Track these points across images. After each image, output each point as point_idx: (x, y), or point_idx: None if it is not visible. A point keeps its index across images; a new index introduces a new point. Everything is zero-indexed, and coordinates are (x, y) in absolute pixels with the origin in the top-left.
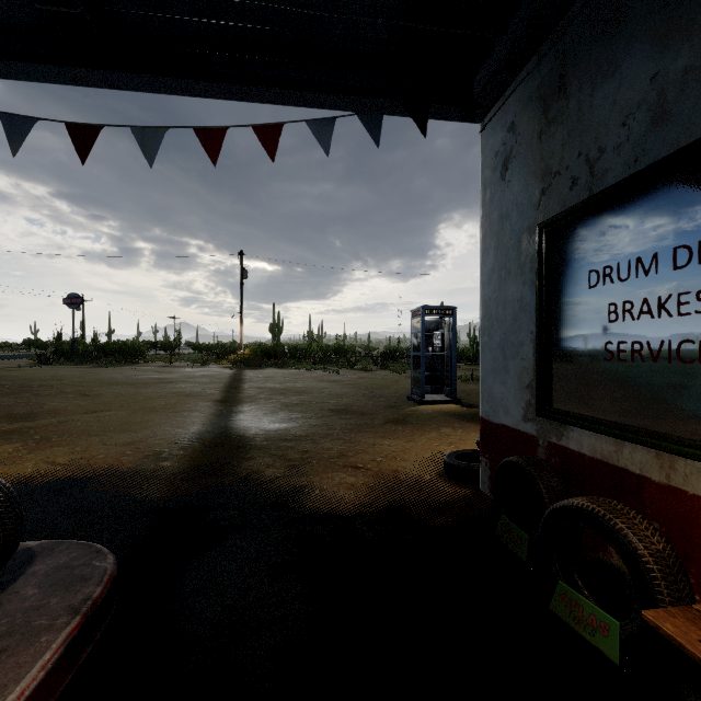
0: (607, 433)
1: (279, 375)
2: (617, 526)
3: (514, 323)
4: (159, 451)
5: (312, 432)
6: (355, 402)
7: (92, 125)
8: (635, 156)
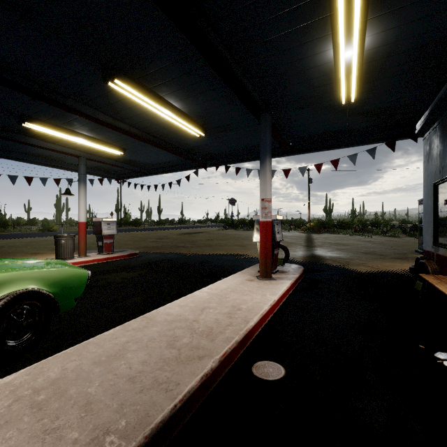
0: (443, 247)
1: (332, 237)
2: (425, 263)
3: (430, 214)
4: (293, 257)
5: (351, 257)
6: (377, 250)
7: (288, 169)
8: None
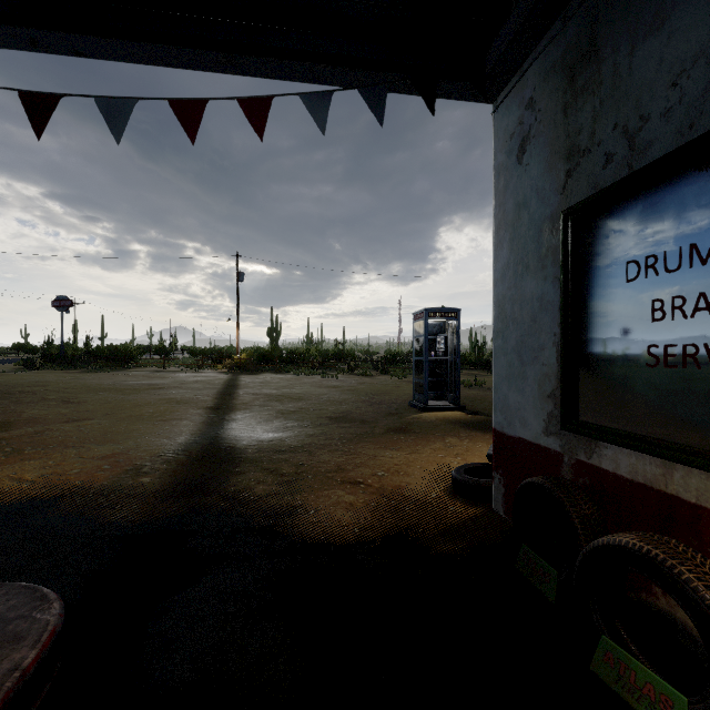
0: (652, 452)
1: (276, 380)
2: (683, 575)
3: (533, 324)
4: (140, 465)
5: (309, 442)
6: (354, 409)
7: (50, 94)
8: (690, 121)
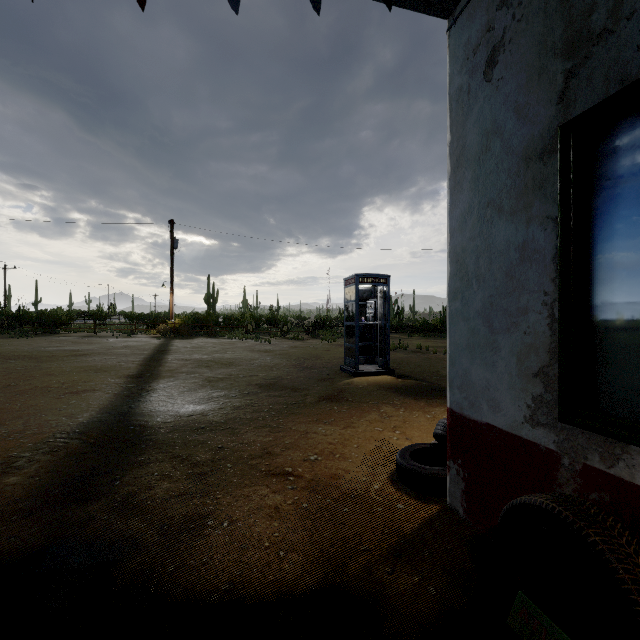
0: None
1: (209, 345)
2: None
3: (509, 281)
4: (14, 457)
5: (233, 416)
6: (286, 375)
7: None
8: None
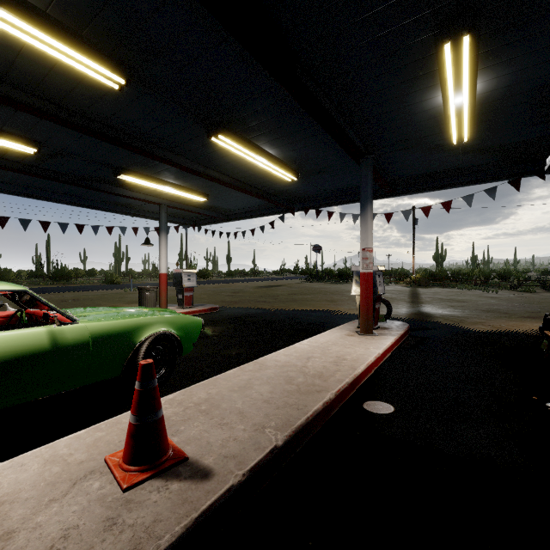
0: None
1: (444, 292)
2: None
3: None
4: (395, 314)
5: (467, 316)
6: (502, 308)
7: (390, 213)
8: None
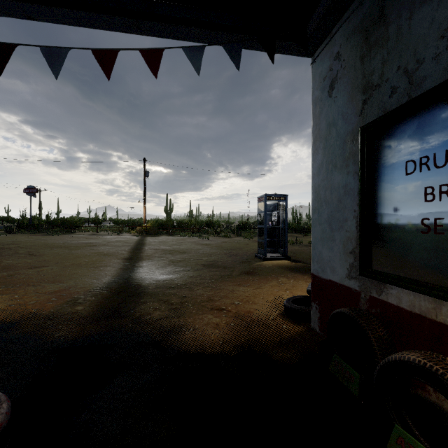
0: (426, 293)
1: (169, 240)
2: None
3: (339, 204)
4: (76, 298)
5: (189, 281)
6: (219, 259)
7: (8, 44)
8: None
